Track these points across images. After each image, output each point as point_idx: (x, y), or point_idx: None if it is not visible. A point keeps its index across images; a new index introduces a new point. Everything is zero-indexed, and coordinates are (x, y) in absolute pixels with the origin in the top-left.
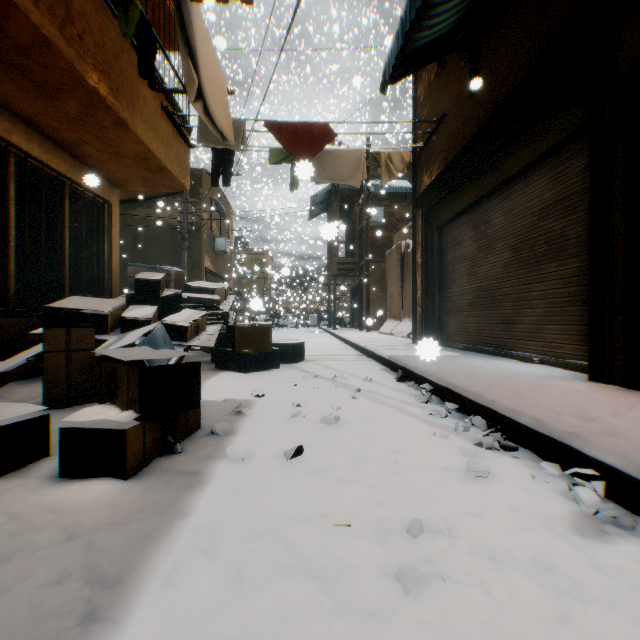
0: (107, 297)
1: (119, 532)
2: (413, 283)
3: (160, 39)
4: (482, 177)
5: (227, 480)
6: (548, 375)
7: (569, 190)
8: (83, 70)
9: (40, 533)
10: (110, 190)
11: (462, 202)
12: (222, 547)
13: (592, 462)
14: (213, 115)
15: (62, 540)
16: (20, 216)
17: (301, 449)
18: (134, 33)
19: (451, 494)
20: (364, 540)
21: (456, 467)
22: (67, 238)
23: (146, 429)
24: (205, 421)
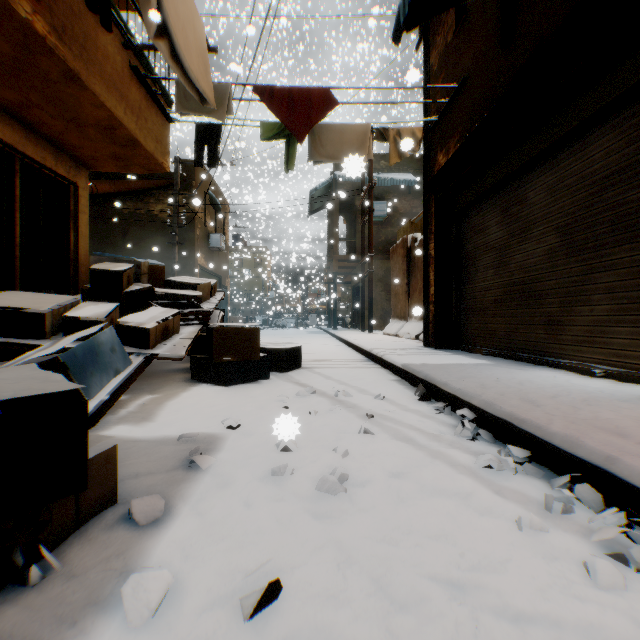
0: (73, 294)
1: None
2: (425, 278)
3: None
4: (517, 145)
5: None
6: (635, 397)
7: None
8: None
9: None
10: (77, 170)
11: (488, 180)
12: None
13: None
14: (184, 62)
15: None
16: None
17: (276, 585)
18: None
19: None
20: None
21: None
22: (18, 223)
23: None
24: (133, 483)
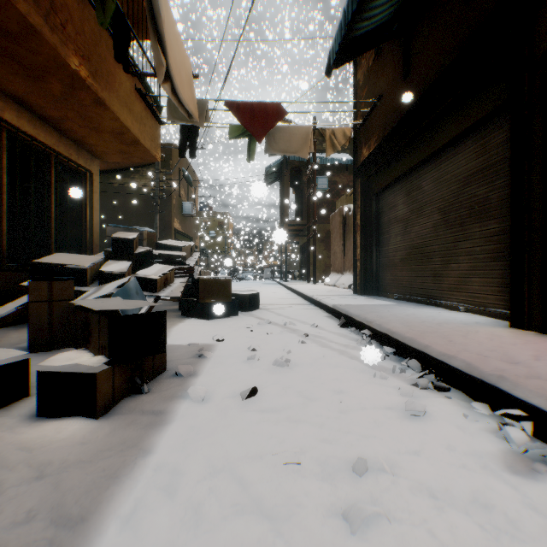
0: (89, 254)
1: (86, 470)
2: (354, 242)
3: (135, 30)
4: (414, 149)
5: (188, 419)
6: (473, 322)
7: (491, 160)
8: (65, 55)
9: (12, 471)
10: (91, 161)
11: (396, 171)
12: (180, 485)
13: (520, 403)
14: (180, 95)
15: (32, 478)
16: (12, 183)
17: (255, 390)
18: (111, 24)
19: (392, 433)
20: (313, 478)
21: (395, 406)
22: (53, 202)
23: (115, 372)
24: (171, 363)
